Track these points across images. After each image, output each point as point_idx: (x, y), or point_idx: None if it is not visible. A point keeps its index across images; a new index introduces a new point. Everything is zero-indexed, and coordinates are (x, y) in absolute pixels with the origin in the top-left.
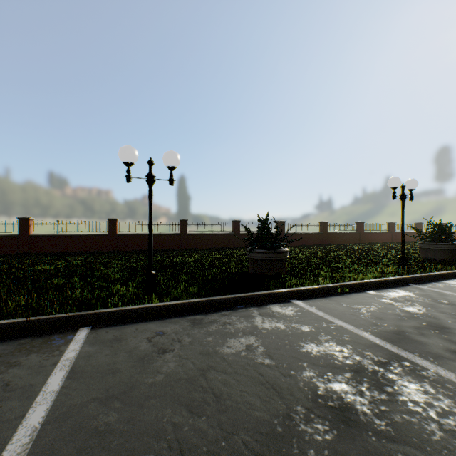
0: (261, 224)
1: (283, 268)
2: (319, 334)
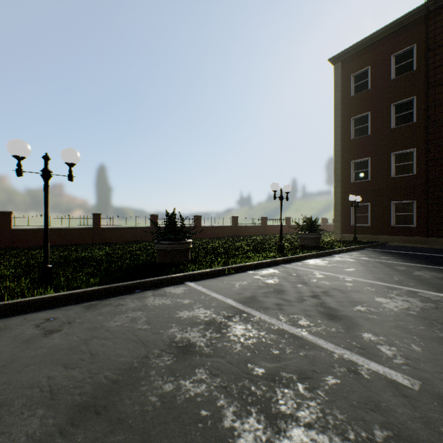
0: (168, 219)
1: (186, 257)
2: (195, 304)
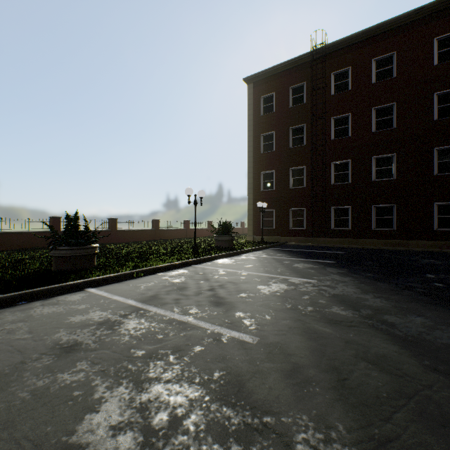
0: (68, 222)
1: (91, 262)
2: (92, 308)
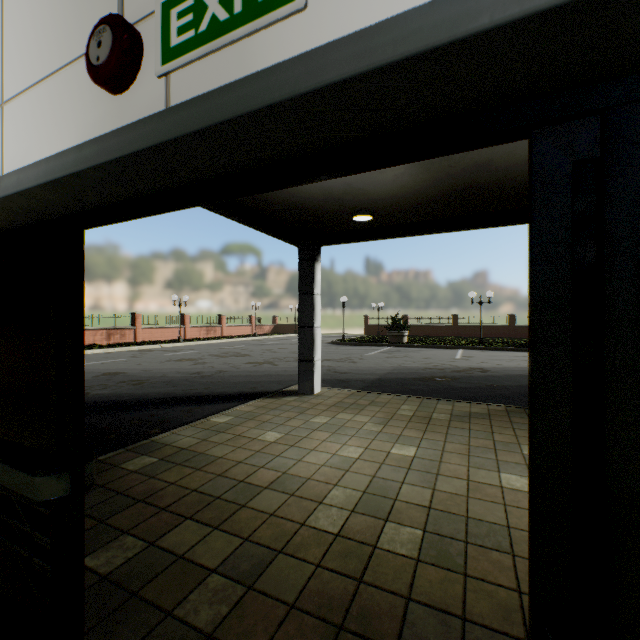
0: None
1: None
2: None
